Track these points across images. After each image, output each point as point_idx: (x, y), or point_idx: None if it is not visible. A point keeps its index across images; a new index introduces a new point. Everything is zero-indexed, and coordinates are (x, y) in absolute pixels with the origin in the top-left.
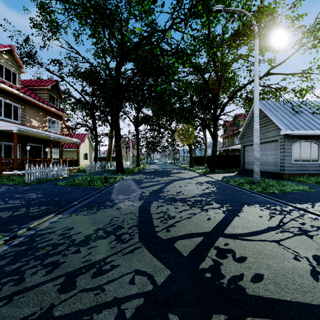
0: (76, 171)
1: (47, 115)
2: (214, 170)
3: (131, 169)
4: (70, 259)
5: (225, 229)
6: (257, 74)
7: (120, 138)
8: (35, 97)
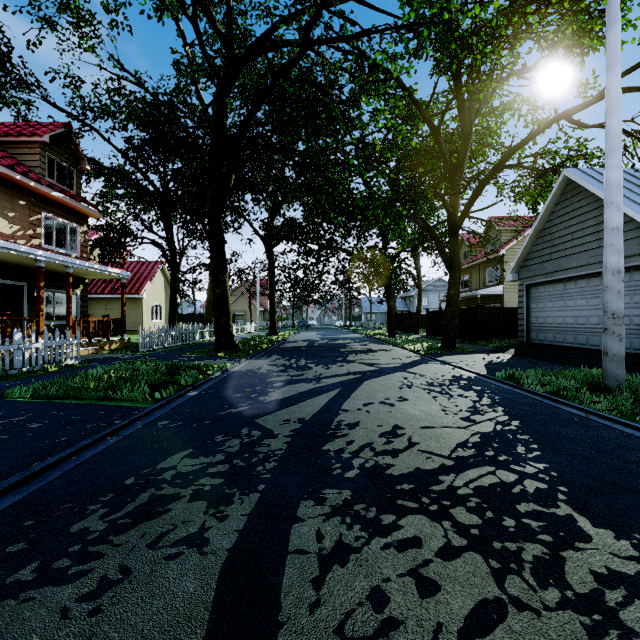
0: (117, 348)
1: (40, 209)
2: (453, 344)
3: (254, 342)
4: None
5: None
6: (617, 60)
7: (224, 267)
8: (2, 159)
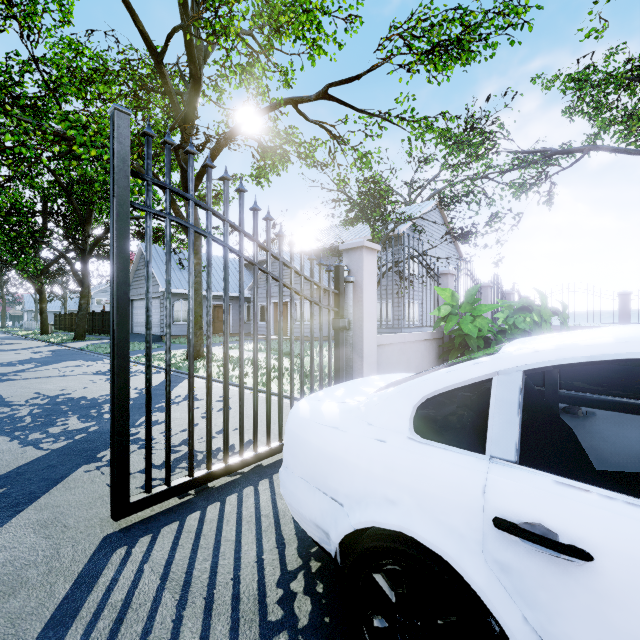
0: None
1: None
2: (83, 336)
3: None
4: None
5: (24, 370)
6: None
7: None
8: None
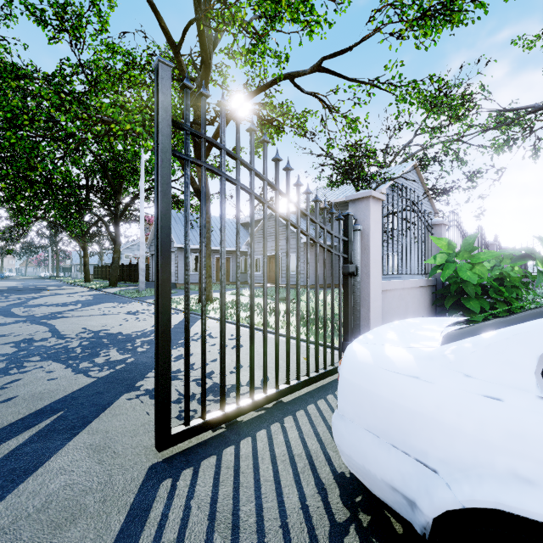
0: None
1: None
2: (115, 283)
3: None
4: None
5: (73, 310)
6: (143, 192)
7: None
8: None
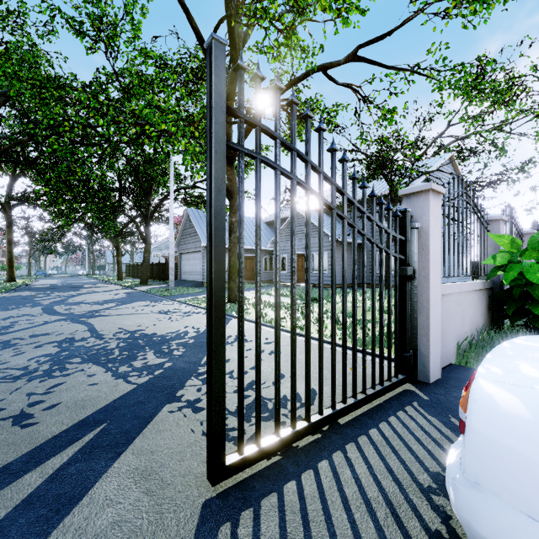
0: None
1: None
2: (146, 282)
3: None
4: (4, 321)
5: (109, 308)
6: (172, 193)
7: None
8: None
